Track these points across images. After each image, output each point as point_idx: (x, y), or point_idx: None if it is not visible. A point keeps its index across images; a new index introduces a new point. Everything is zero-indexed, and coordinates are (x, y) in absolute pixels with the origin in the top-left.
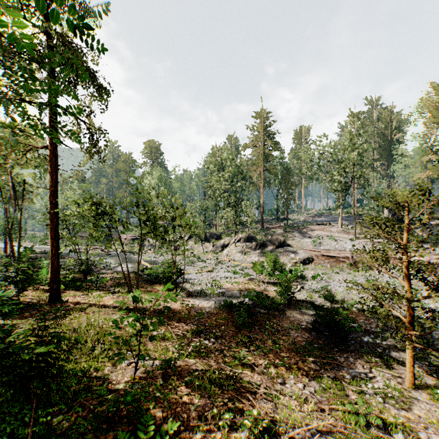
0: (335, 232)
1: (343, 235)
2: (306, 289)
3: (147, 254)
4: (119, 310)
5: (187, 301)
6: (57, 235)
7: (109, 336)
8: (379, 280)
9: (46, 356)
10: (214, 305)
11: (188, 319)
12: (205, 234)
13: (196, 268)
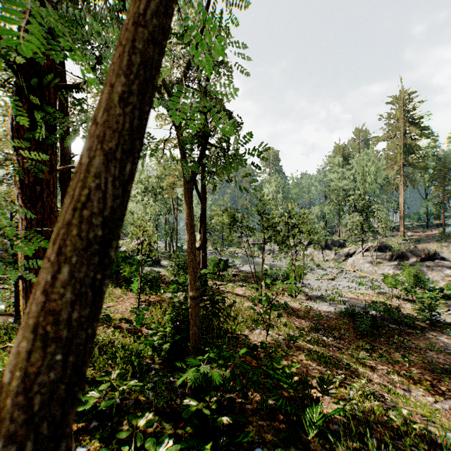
0: None
1: None
2: None
3: (266, 258)
4: (248, 299)
5: (306, 303)
6: (205, 237)
7: (244, 314)
8: None
9: (222, 303)
10: (334, 311)
11: (307, 317)
12: (326, 241)
13: (315, 275)
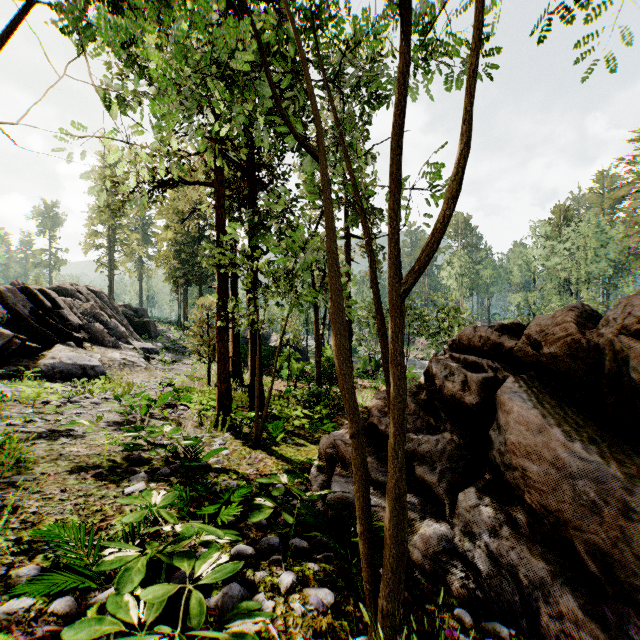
0: None
1: None
2: None
3: None
4: None
5: None
6: (351, 332)
7: None
8: None
9: None
10: None
11: None
12: None
13: None
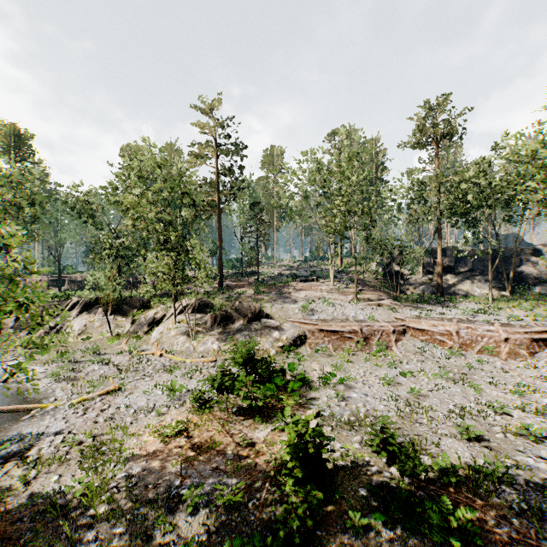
0: (327, 291)
1: (339, 296)
2: (326, 417)
3: None
4: None
5: None
6: None
7: None
8: (413, 370)
9: None
10: None
11: None
12: (118, 300)
13: (78, 386)
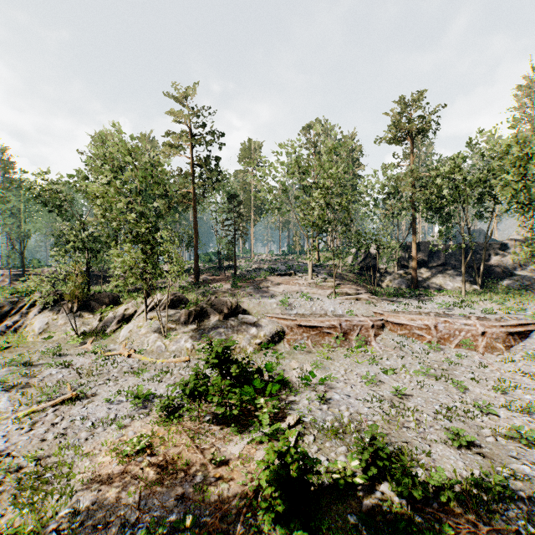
0: (305, 285)
1: (317, 290)
2: (308, 423)
3: None
4: None
5: None
6: None
7: None
8: (394, 366)
9: None
10: None
11: None
12: (85, 296)
13: (29, 394)
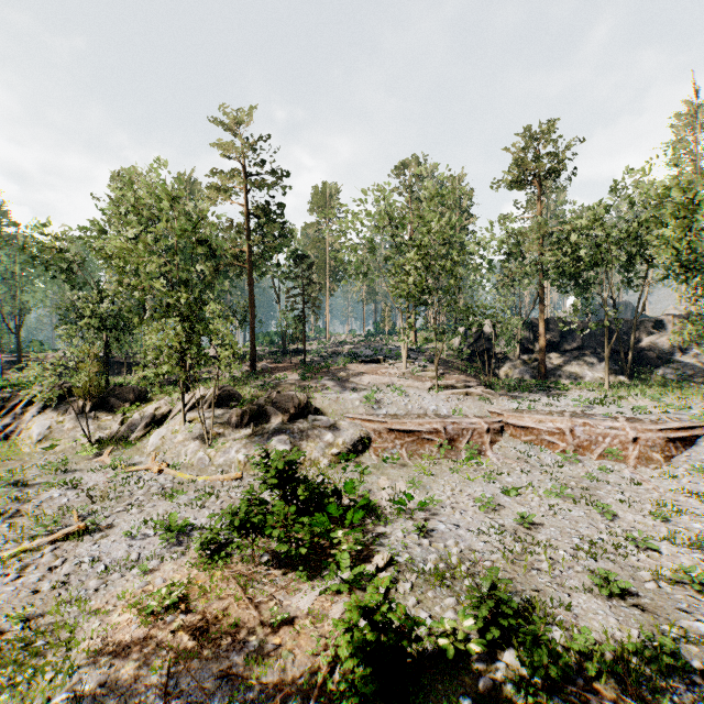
0: (398, 376)
1: (414, 383)
2: (402, 565)
3: None
4: None
5: None
6: None
7: None
8: (517, 484)
9: None
10: None
11: None
12: (101, 390)
13: (20, 526)
